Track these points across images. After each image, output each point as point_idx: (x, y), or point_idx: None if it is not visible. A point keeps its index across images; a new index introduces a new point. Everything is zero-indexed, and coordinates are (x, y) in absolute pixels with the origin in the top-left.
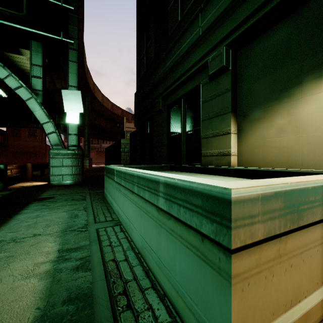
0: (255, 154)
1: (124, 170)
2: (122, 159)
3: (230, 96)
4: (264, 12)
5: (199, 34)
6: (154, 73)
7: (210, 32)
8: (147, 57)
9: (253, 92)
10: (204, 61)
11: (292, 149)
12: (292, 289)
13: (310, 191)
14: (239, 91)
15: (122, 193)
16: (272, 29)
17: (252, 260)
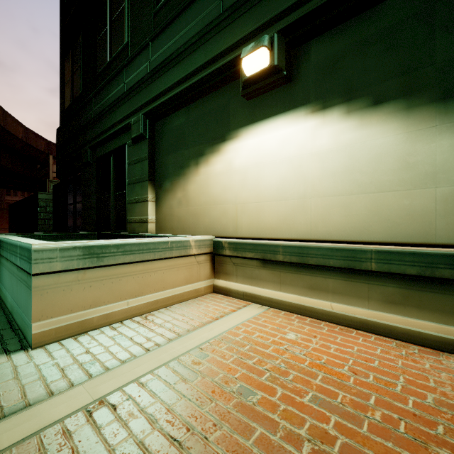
0: (166, 221)
1: (3, 239)
2: (41, 224)
3: (147, 164)
4: (165, 99)
5: (123, 90)
6: (81, 112)
7: (132, 94)
8: (74, 86)
9: (165, 164)
10: (128, 121)
11: (185, 219)
12: (92, 299)
13: (111, 246)
14: (157, 161)
15: (2, 264)
16: (176, 114)
17: (51, 280)
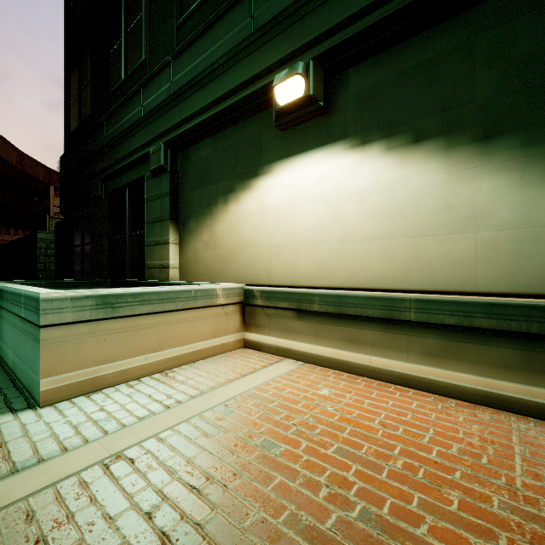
0: (191, 267)
1: (2, 287)
2: (41, 270)
3: (169, 201)
4: (189, 127)
5: (141, 113)
6: (90, 137)
7: (151, 119)
8: (81, 106)
9: (190, 201)
10: (146, 151)
11: (213, 264)
12: (106, 353)
13: (128, 295)
14: (180, 197)
15: None
16: (202, 143)
17: (61, 333)
